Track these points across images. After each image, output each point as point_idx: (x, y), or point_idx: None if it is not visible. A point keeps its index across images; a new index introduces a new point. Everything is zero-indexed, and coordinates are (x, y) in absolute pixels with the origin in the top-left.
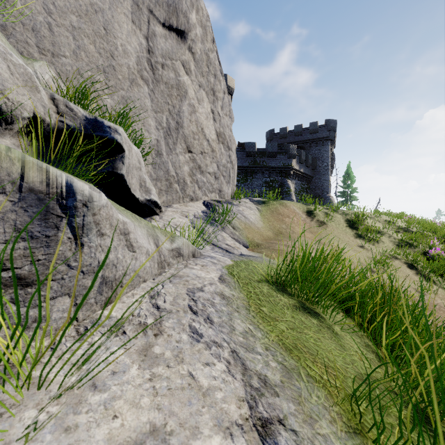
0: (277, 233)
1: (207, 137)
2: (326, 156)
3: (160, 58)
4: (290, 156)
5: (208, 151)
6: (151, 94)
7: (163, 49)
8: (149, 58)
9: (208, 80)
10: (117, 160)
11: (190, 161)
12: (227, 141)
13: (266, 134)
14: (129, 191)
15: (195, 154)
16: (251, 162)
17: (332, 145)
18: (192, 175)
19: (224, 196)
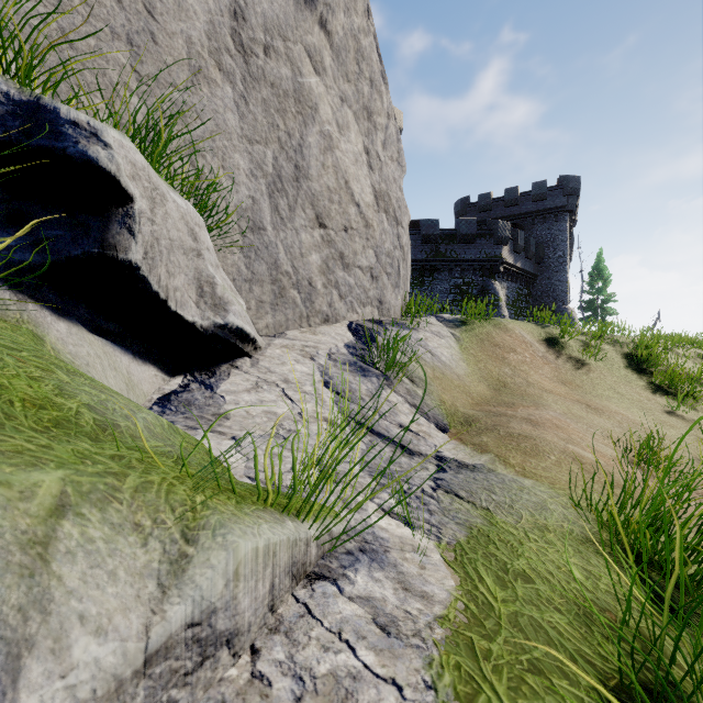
0: (496, 387)
1: (356, 198)
2: (561, 239)
3: (262, 34)
4: (499, 240)
5: (359, 225)
6: (241, 104)
7: (266, 14)
8: (235, 29)
9: (358, 89)
10: (114, 225)
11: (322, 245)
12: (394, 208)
13: (455, 206)
14: (164, 307)
15: (332, 230)
16: (430, 252)
17: (571, 221)
18: (328, 272)
19: (388, 312)
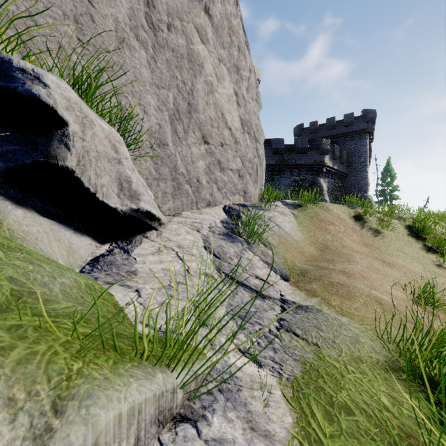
0: (321, 248)
1: (229, 124)
2: (363, 150)
3: (166, 16)
4: (323, 151)
5: (231, 142)
6: (152, 63)
7: (168, 4)
8: (148, 13)
9: (230, 53)
10: (54, 142)
11: (206, 155)
12: (254, 131)
13: (294, 129)
14: (93, 198)
15: (213, 145)
16: (278, 159)
17: (370, 138)
18: (210, 173)
19: (250, 199)
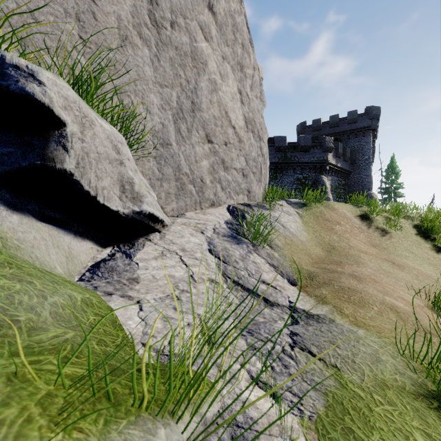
0: (328, 249)
1: (233, 123)
2: (367, 148)
3: (169, 14)
4: (326, 149)
5: (234, 141)
6: (155, 61)
7: (172, 1)
8: (151, 11)
9: (234, 51)
10: (51, 143)
11: (210, 154)
12: (258, 129)
13: (297, 127)
14: (94, 201)
15: (216, 144)
16: (281, 157)
17: (373, 136)
18: (213, 172)
19: (254, 198)
